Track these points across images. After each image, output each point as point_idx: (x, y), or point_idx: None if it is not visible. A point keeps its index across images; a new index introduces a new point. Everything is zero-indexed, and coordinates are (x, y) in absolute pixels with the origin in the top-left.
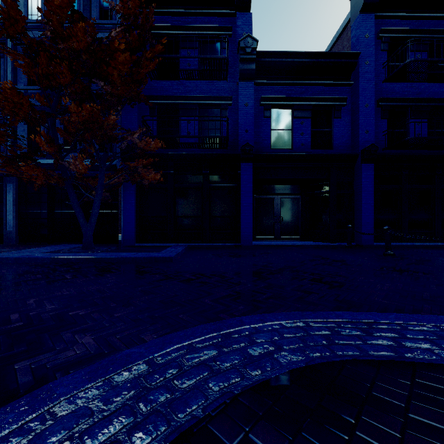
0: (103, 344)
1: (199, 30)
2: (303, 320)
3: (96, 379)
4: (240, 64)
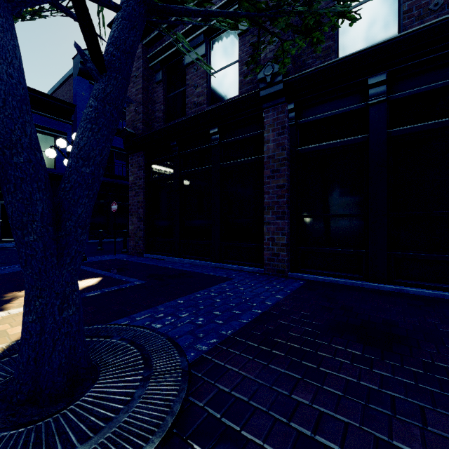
0: None
1: None
2: None
3: None
4: None
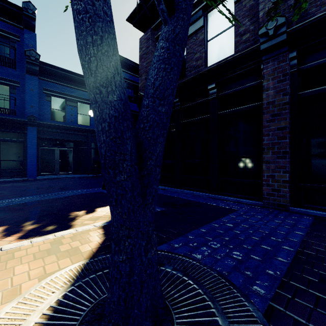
0: None
1: None
2: (38, 196)
3: None
4: (26, 64)
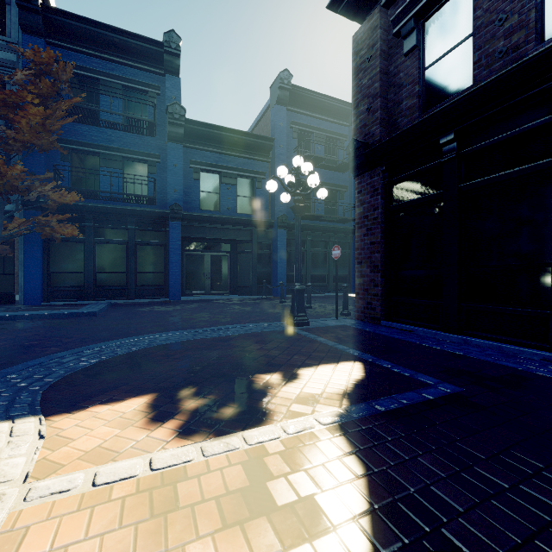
0: (67, 349)
1: (124, 81)
2: (188, 332)
3: (75, 352)
4: (169, 126)
